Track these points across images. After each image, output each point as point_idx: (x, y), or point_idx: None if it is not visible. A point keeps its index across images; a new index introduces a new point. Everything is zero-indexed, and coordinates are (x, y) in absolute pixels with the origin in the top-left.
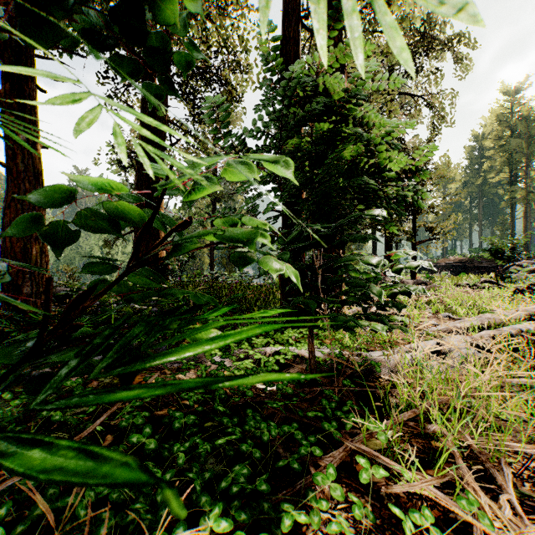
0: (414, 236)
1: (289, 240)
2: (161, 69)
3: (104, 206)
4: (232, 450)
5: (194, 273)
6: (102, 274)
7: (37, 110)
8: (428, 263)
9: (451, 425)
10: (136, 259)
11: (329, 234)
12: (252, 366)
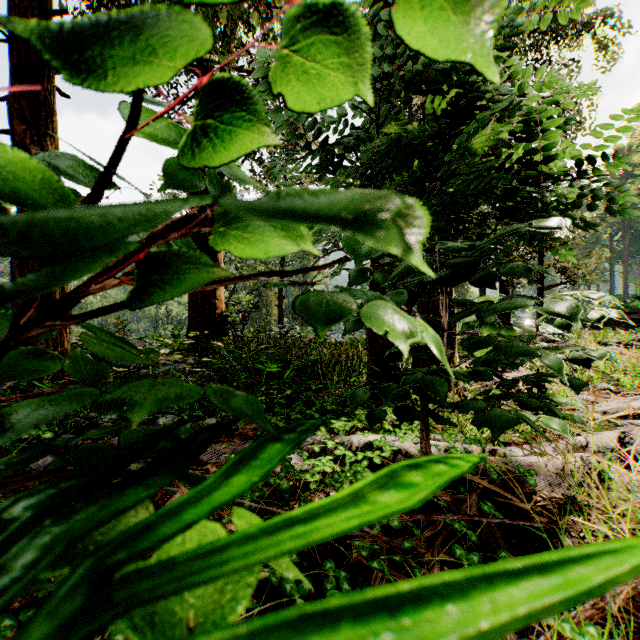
0: (540, 280)
1: (398, 272)
2: None
3: None
4: None
5: (258, 327)
6: None
7: (55, 119)
8: (614, 313)
9: None
10: None
11: (468, 262)
12: (331, 469)
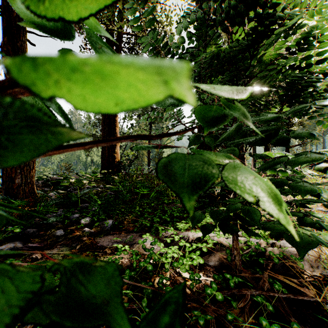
0: None
1: (224, 136)
2: None
3: None
4: None
5: (137, 168)
6: None
7: None
8: None
9: None
10: None
11: (272, 129)
12: (177, 255)
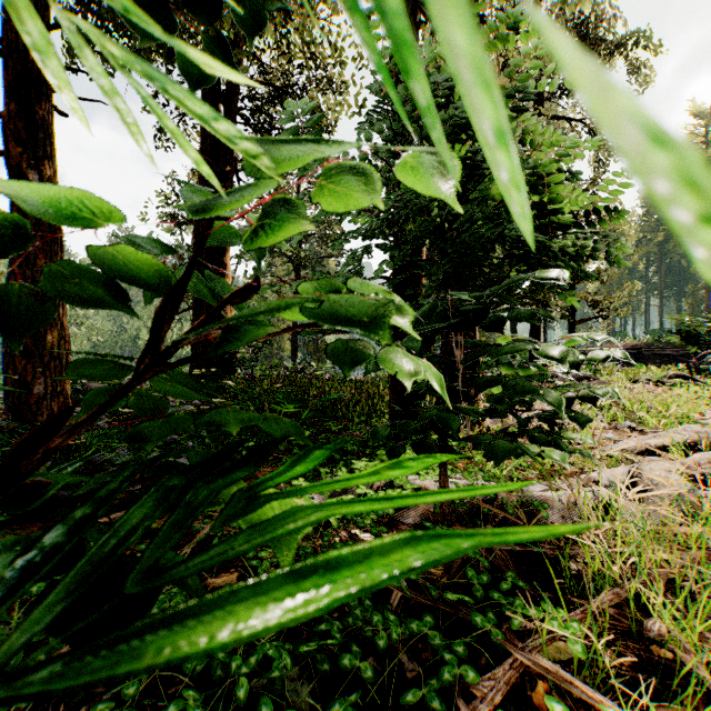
0: (571, 313)
1: (415, 318)
2: (205, 17)
3: (88, 252)
4: (327, 662)
5: (270, 364)
6: (104, 378)
7: (53, 140)
8: (621, 353)
9: (686, 621)
10: (151, 354)
11: (479, 309)
12: None
